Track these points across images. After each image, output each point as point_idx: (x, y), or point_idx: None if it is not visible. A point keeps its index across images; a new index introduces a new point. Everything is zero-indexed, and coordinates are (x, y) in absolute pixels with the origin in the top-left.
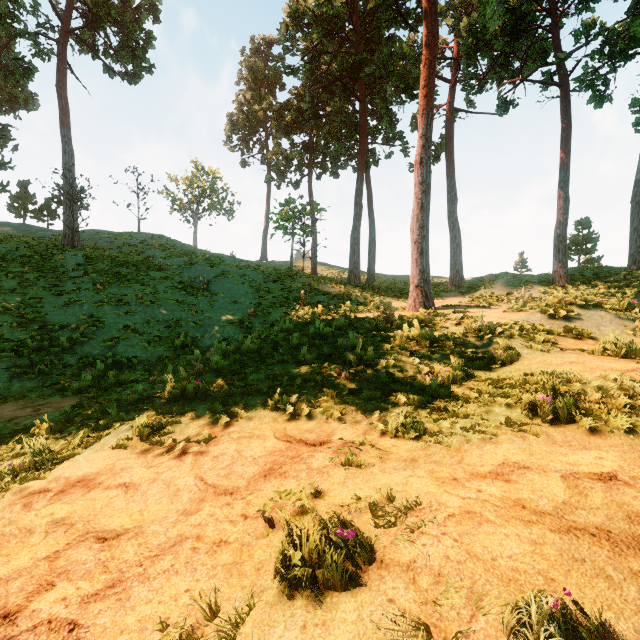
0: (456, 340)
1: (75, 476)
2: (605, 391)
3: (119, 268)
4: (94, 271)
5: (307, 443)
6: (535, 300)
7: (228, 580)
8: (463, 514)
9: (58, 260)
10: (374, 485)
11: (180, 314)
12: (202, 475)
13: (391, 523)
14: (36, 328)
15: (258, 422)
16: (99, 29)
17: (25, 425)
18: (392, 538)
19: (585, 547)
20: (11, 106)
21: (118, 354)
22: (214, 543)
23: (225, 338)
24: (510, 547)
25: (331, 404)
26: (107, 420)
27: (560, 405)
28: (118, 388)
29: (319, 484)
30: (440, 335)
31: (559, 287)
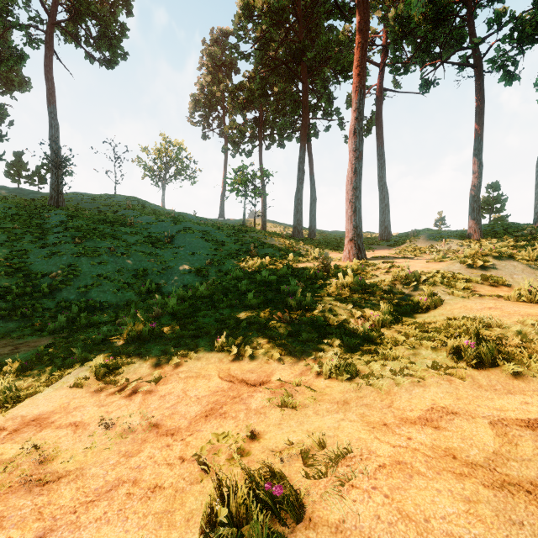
0: (385, 287)
1: (31, 415)
2: (525, 336)
3: (96, 224)
4: (74, 227)
5: (248, 383)
6: (453, 252)
7: (157, 532)
8: (394, 465)
9: (44, 218)
10: (307, 428)
11: (147, 264)
12: (148, 415)
13: (321, 473)
14: (21, 276)
15: (205, 362)
16: (81, 22)
17: (2, 363)
18: (322, 491)
19: (522, 507)
20: (8, 88)
21: (91, 299)
22: (149, 488)
23: (185, 285)
24: (443, 505)
25: (272, 345)
26: (71, 359)
27: (484, 349)
28: (88, 329)
29: (256, 425)
30: (371, 283)
31: (474, 241)
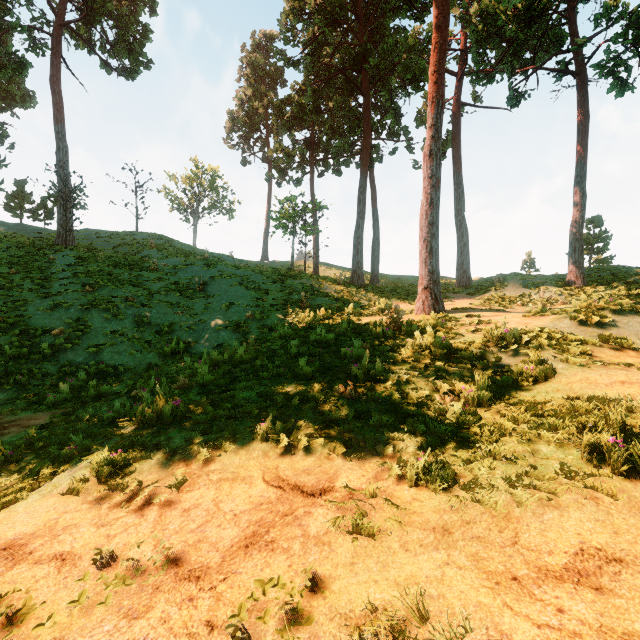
0: (476, 350)
1: (3, 539)
2: None
3: (111, 269)
4: (84, 272)
5: (303, 491)
6: (551, 302)
7: None
8: None
9: (49, 260)
10: (395, 577)
11: (173, 317)
12: (164, 542)
13: None
14: (17, 333)
15: (245, 457)
16: (95, 23)
17: None
18: None
19: None
20: (8, 104)
21: (103, 362)
22: None
23: (220, 344)
24: None
25: (334, 432)
26: (69, 449)
27: (638, 451)
28: (97, 402)
29: (317, 565)
30: (457, 344)
31: (576, 288)
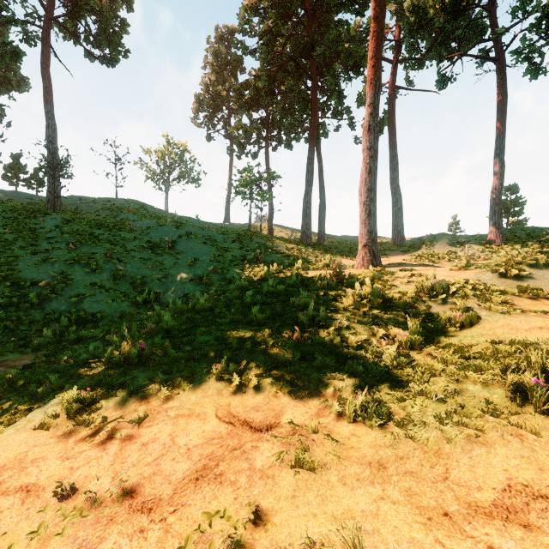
0: (409, 300)
1: None
2: None
3: (92, 229)
4: (68, 232)
5: (252, 427)
6: (474, 258)
7: None
8: None
9: (39, 222)
10: (333, 511)
11: (145, 271)
12: (122, 474)
13: None
14: (8, 285)
15: (201, 395)
16: (80, 18)
17: None
18: None
19: None
20: (5, 88)
21: (83, 310)
22: None
23: (185, 294)
24: None
25: (281, 372)
26: (45, 387)
27: None
28: (76, 345)
29: (261, 498)
30: (392, 294)
31: (495, 246)
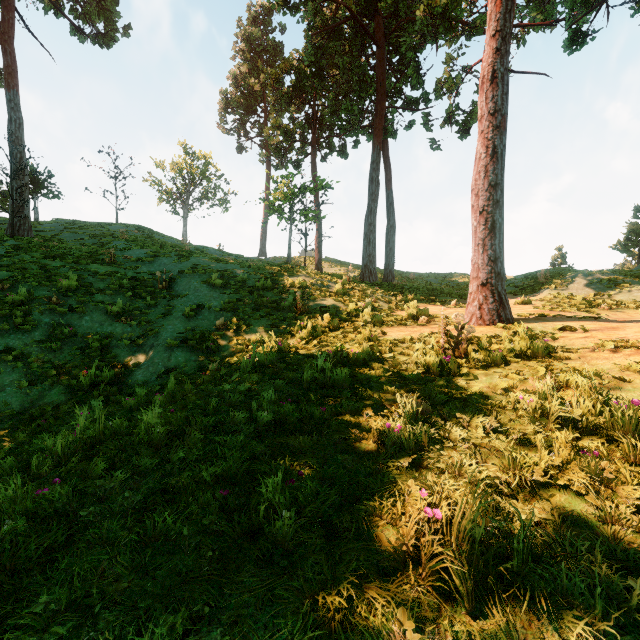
0: None
1: None
2: None
3: (48, 260)
4: (4, 264)
5: None
6: None
7: None
8: None
9: None
10: None
11: (113, 327)
12: None
13: None
14: None
15: None
16: None
17: None
18: None
19: None
20: None
21: None
22: None
23: (168, 370)
24: None
25: None
26: None
27: None
28: None
29: None
30: None
31: None
